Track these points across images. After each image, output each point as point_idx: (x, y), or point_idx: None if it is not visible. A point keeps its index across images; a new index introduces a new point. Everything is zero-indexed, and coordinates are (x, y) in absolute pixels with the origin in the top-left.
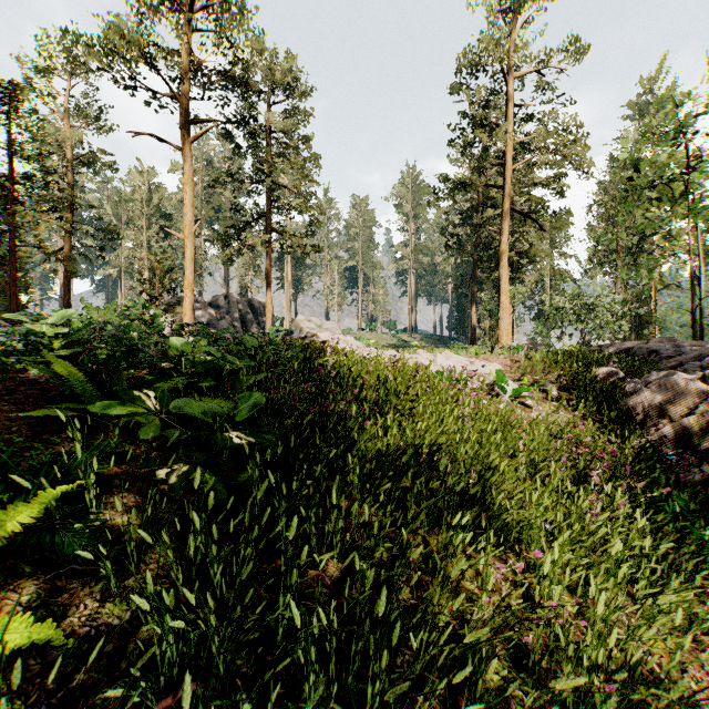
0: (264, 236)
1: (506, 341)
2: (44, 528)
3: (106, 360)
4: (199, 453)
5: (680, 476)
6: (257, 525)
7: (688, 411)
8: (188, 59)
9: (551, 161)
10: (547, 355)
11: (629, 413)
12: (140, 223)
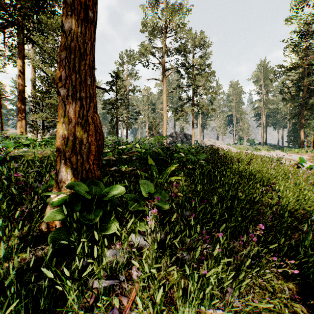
0: (191, 108)
1: None
2: (170, 174)
3: (165, 149)
4: (193, 166)
5: None
6: (206, 180)
7: None
8: (165, 48)
9: None
10: None
11: None
12: (145, 108)
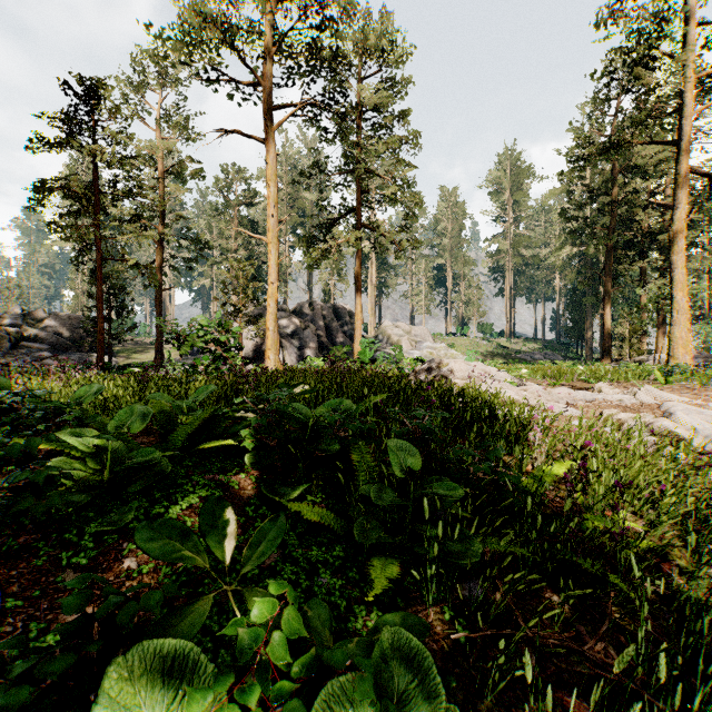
0: (353, 233)
1: (683, 356)
2: None
3: None
4: None
5: None
6: None
7: None
8: (271, 33)
9: None
10: None
11: None
12: (228, 232)
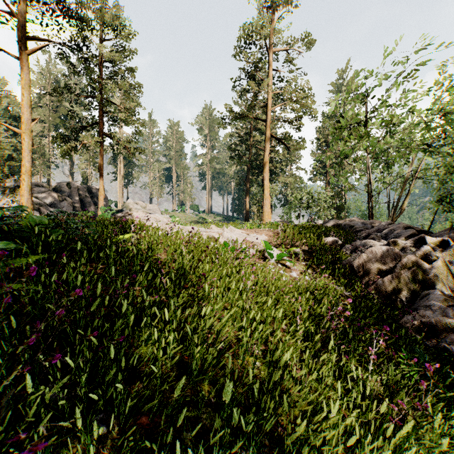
0: (96, 138)
1: (268, 219)
2: None
3: None
4: None
5: (408, 328)
6: None
7: (390, 269)
8: None
9: (293, 107)
10: (294, 228)
11: (349, 269)
12: None
